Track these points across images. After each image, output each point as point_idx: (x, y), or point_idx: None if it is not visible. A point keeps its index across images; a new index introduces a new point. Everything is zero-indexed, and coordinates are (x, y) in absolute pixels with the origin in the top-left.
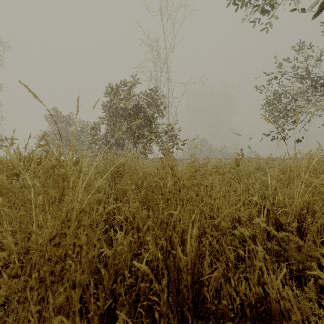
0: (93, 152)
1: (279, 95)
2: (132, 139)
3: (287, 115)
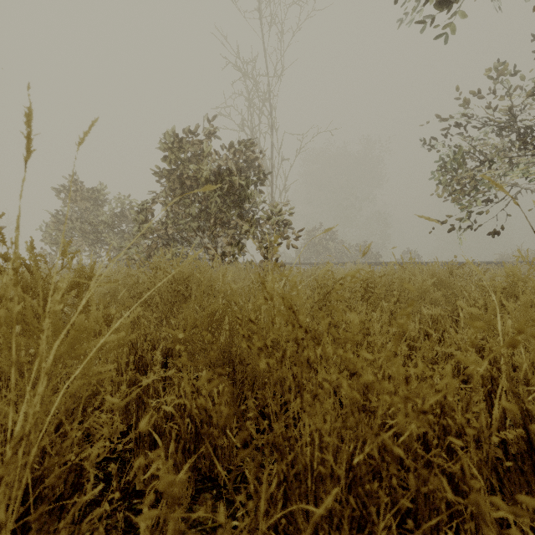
0: (141, 252)
1: (462, 156)
2: (210, 230)
3: (477, 189)
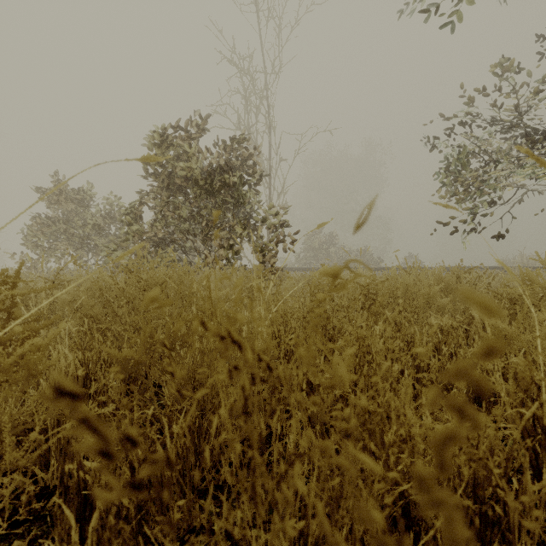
0: (128, 256)
1: (466, 156)
2: (203, 233)
3: (482, 190)
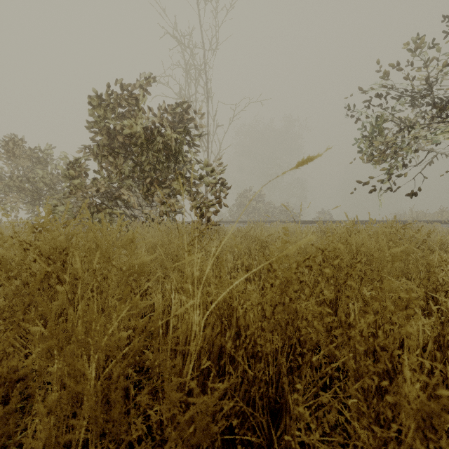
0: (71, 211)
1: (383, 123)
2: (144, 189)
3: (396, 154)
